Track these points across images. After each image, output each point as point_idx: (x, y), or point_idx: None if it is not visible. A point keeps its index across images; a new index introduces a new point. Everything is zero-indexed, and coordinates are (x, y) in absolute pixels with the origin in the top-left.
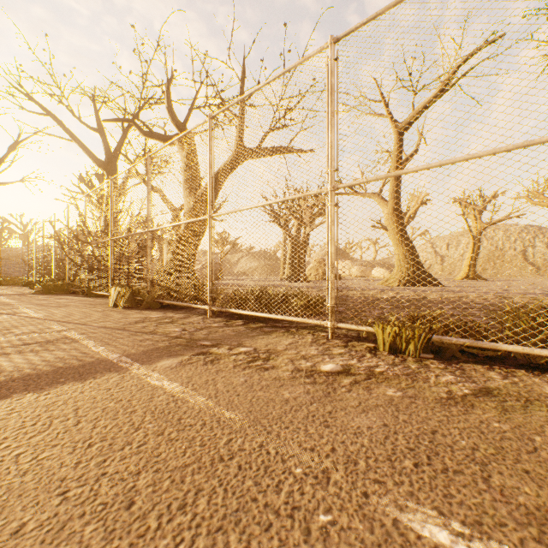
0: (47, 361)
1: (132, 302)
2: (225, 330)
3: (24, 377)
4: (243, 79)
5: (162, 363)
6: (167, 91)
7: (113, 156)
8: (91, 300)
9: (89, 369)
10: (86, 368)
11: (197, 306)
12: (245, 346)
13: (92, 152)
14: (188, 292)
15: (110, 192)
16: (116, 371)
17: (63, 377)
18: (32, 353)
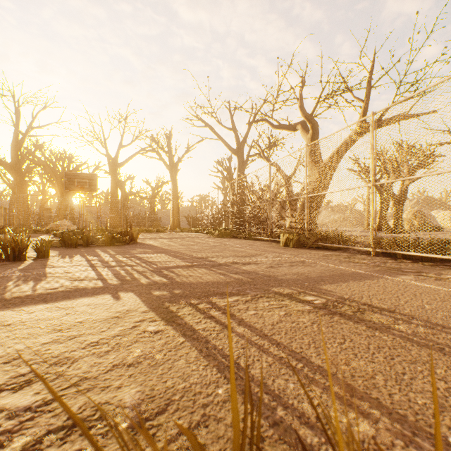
0: (326, 270)
1: (295, 244)
2: (406, 265)
3: (333, 275)
4: (372, 70)
5: (401, 277)
6: (300, 94)
7: (241, 144)
8: (256, 242)
9: (361, 275)
10: (357, 275)
11: (358, 248)
12: (446, 274)
13: (229, 145)
14: (337, 238)
15: (269, 172)
16: (379, 277)
17: (355, 277)
18: (307, 266)
